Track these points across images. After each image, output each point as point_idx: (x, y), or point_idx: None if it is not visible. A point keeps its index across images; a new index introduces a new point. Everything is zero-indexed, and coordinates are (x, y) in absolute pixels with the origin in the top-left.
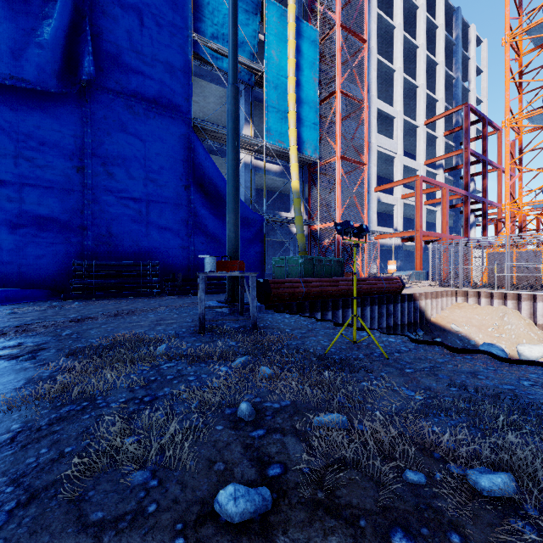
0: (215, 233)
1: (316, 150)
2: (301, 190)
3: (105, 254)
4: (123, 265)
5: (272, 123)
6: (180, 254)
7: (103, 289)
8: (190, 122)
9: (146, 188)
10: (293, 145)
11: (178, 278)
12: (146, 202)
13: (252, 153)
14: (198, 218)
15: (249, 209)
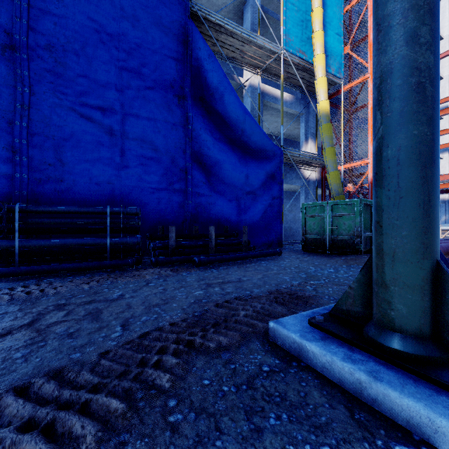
0: (220, 169)
1: (341, 69)
2: (314, 125)
3: (53, 194)
4: (79, 213)
5: (291, 25)
6: (172, 198)
7: (38, 255)
8: (186, 4)
9: (121, 94)
10: (321, 53)
11: (170, 235)
12: (121, 115)
13: (260, 73)
14: (197, 146)
15: (265, 135)
